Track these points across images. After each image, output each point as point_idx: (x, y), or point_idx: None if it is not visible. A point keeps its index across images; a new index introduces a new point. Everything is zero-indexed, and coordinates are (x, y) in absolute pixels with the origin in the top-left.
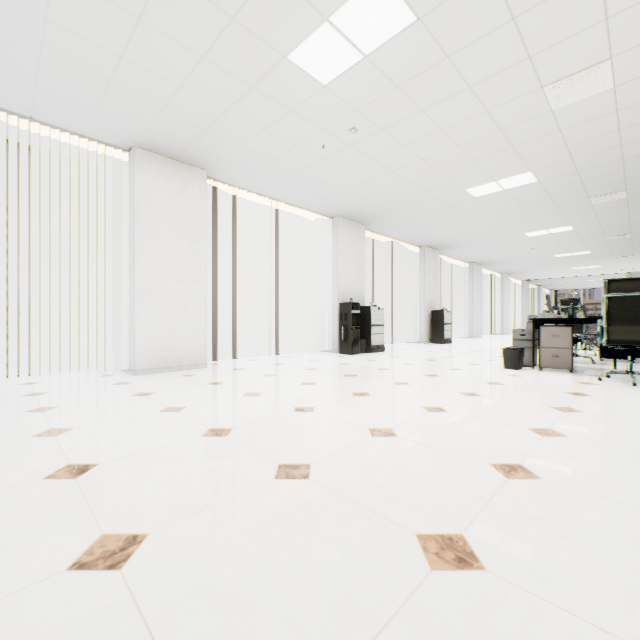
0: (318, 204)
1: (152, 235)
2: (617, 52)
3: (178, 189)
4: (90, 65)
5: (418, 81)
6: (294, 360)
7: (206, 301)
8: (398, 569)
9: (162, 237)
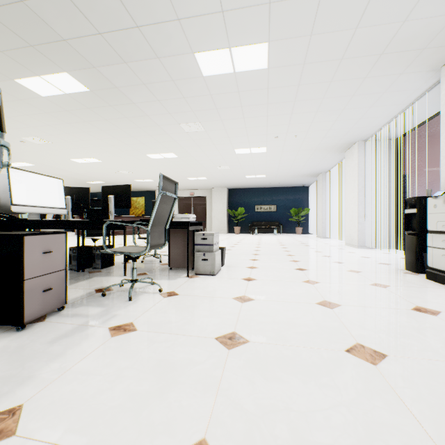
0: (393, 100)
1: (347, 186)
2: (185, 133)
3: (351, 160)
4: (302, 160)
5: (242, 142)
6: (370, 255)
7: (357, 212)
8: (221, 241)
9: (349, 185)
